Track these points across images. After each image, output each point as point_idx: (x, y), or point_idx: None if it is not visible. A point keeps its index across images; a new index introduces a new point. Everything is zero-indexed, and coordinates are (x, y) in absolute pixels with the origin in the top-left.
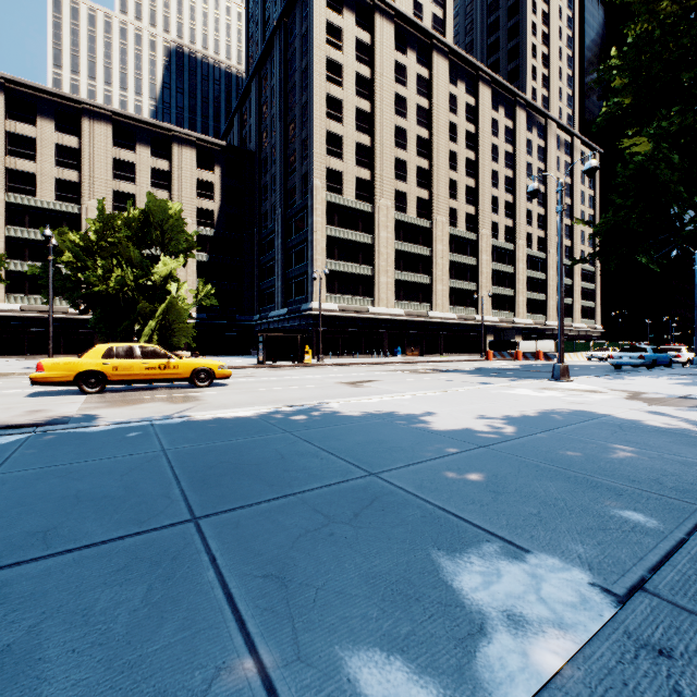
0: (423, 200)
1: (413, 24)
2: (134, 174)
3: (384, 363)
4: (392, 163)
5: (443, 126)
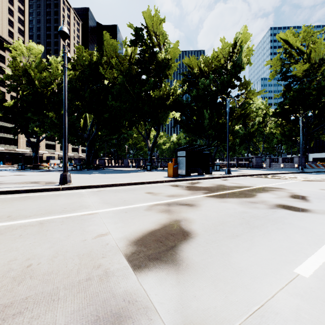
0: None
1: (9, 42)
2: None
3: None
4: None
5: None
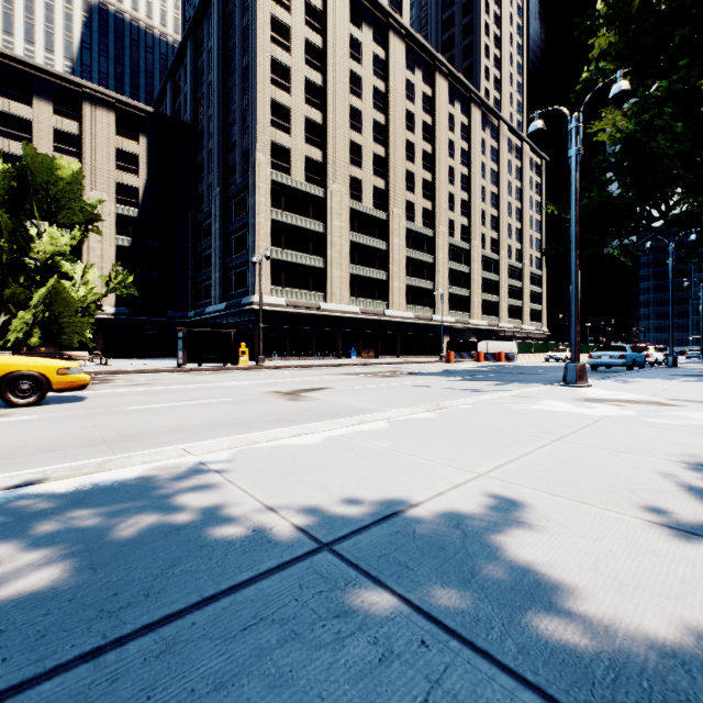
0: (379, 190)
1: None
2: (30, 134)
3: (338, 365)
4: (346, 146)
5: (400, 113)
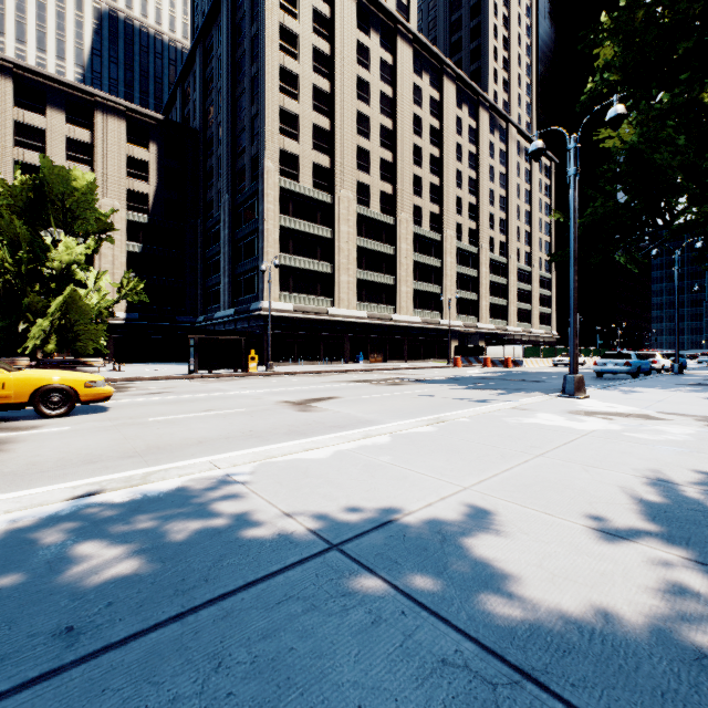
0: (386, 195)
1: (376, 3)
2: (44, 143)
3: (345, 371)
4: (354, 152)
5: (408, 118)
